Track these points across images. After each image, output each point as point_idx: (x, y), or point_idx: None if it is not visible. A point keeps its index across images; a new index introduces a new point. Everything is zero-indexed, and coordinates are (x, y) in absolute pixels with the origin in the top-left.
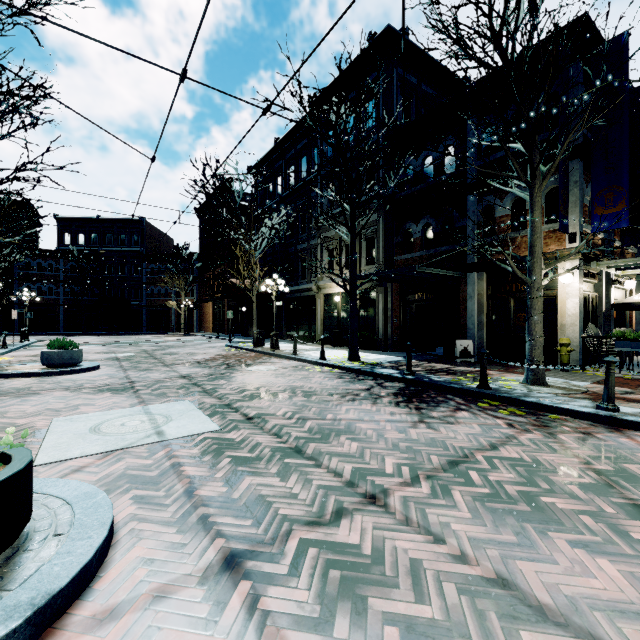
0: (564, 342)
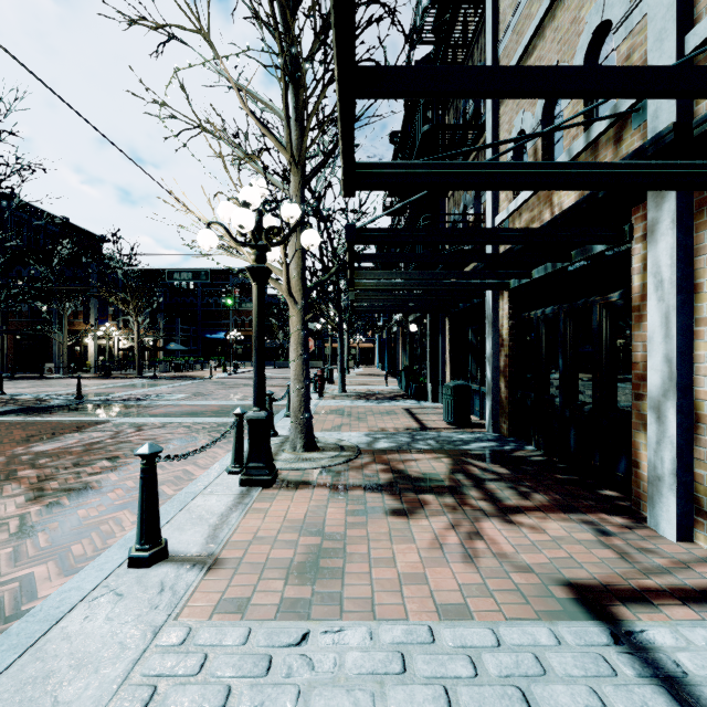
0: (88, 363)
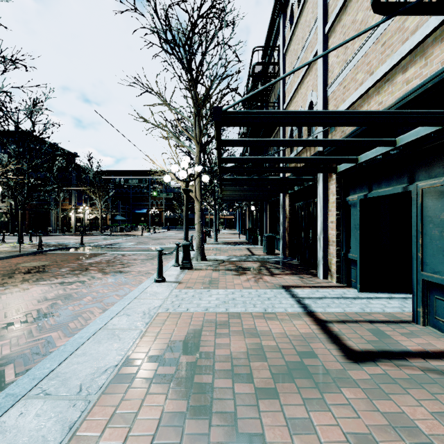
0: (71, 227)
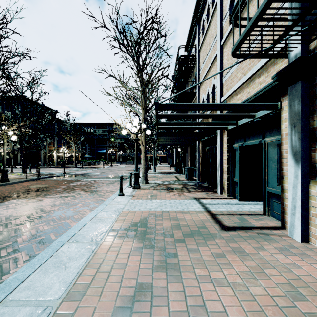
0: (54, 162)
